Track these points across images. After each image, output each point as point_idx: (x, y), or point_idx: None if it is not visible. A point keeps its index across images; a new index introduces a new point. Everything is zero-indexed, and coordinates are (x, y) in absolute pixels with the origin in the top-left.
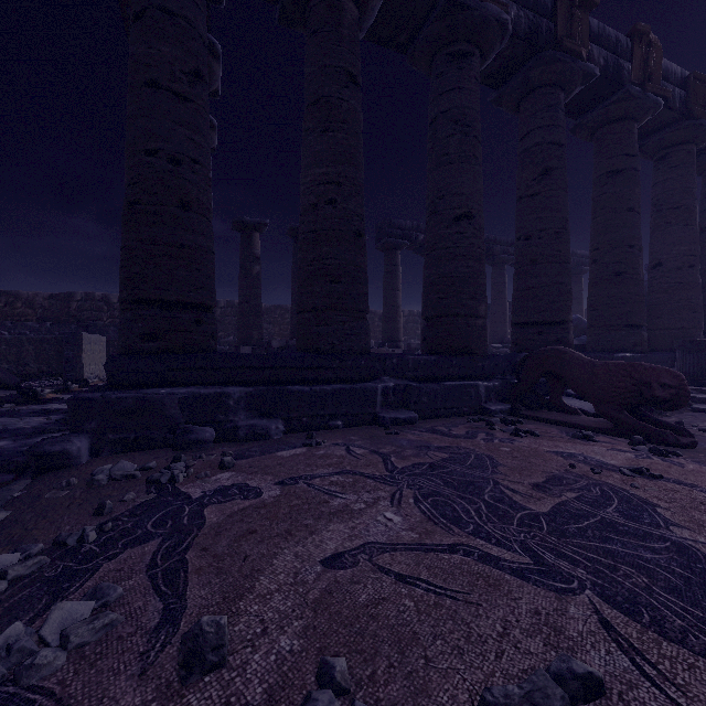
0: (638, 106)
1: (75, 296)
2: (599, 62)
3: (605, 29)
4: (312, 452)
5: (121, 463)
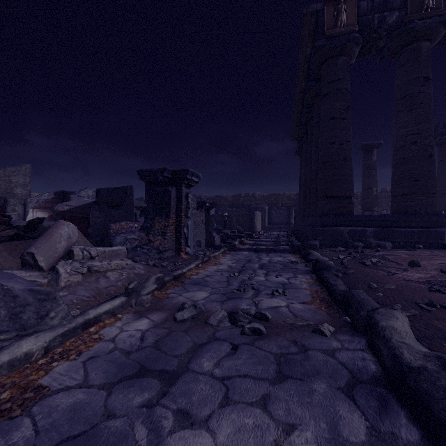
0: None
1: (241, 195)
2: None
3: None
4: (413, 252)
5: (339, 248)
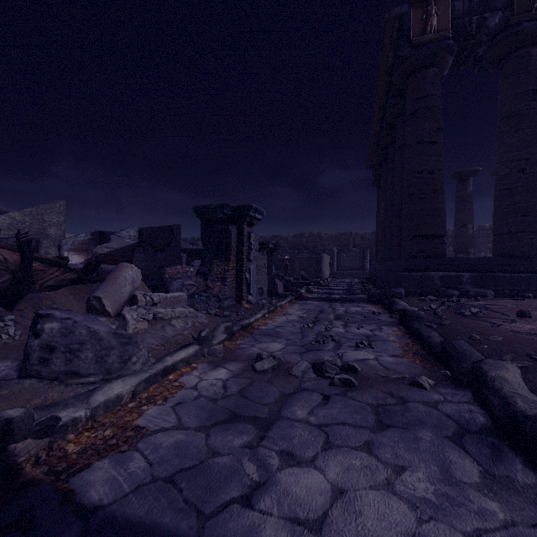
0: None
1: (305, 235)
2: None
3: None
4: (521, 301)
5: (429, 296)
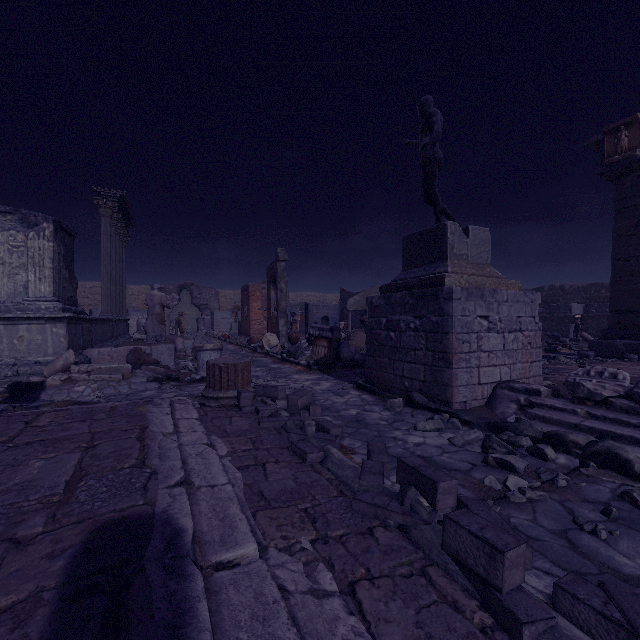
0: None
1: None
2: None
3: None
4: None
5: (597, 357)
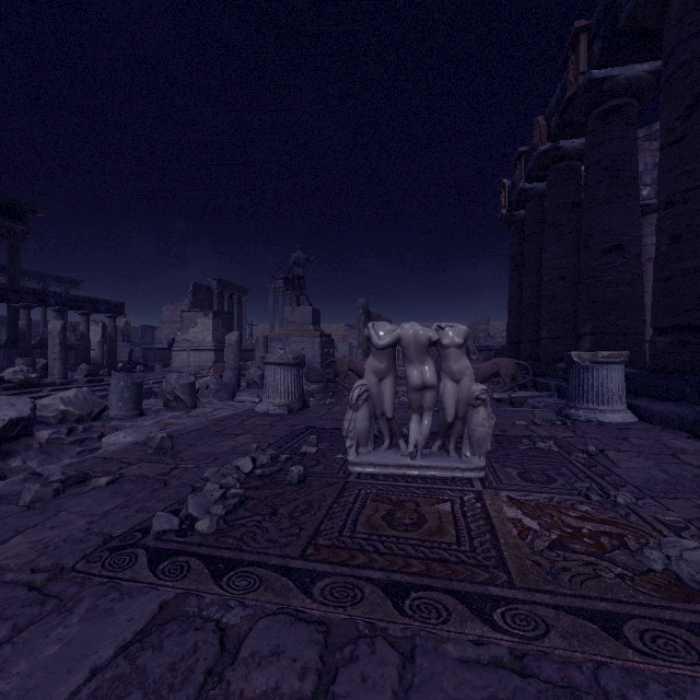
0: (644, 7)
1: None
2: (598, 49)
3: (602, 1)
4: None
5: None
